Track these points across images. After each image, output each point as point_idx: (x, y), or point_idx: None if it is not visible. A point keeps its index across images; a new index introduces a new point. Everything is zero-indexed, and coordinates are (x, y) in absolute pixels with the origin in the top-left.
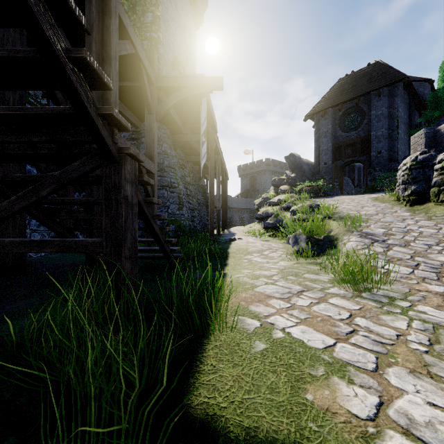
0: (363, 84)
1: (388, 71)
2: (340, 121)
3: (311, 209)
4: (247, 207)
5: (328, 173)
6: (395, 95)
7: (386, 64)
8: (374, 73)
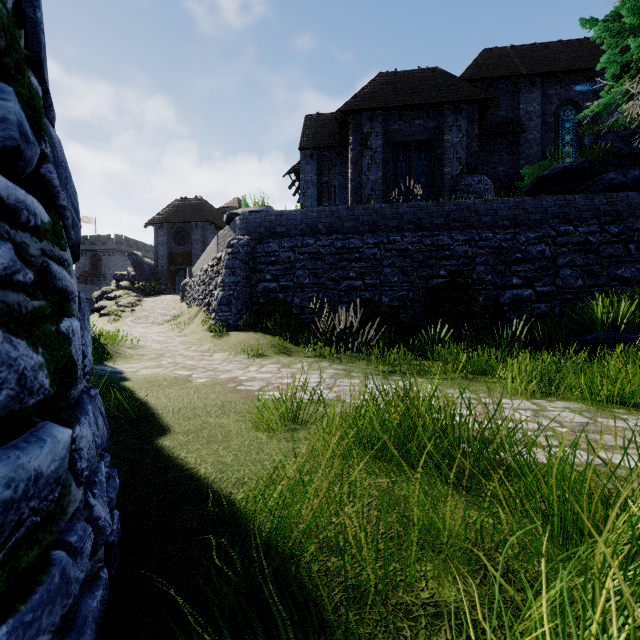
0: (189, 213)
1: (204, 211)
2: (174, 236)
3: (129, 305)
4: (86, 297)
5: (165, 275)
6: (206, 229)
7: (204, 204)
8: (197, 208)
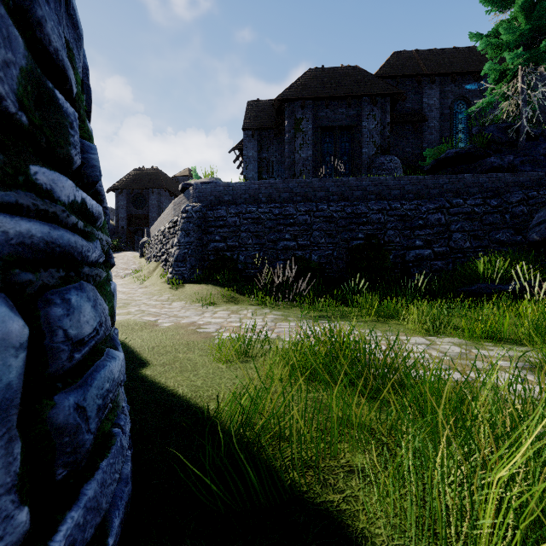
0: (146, 181)
1: (159, 179)
2: (133, 200)
3: None
4: None
5: (124, 235)
6: (161, 195)
7: (160, 173)
8: (153, 176)
